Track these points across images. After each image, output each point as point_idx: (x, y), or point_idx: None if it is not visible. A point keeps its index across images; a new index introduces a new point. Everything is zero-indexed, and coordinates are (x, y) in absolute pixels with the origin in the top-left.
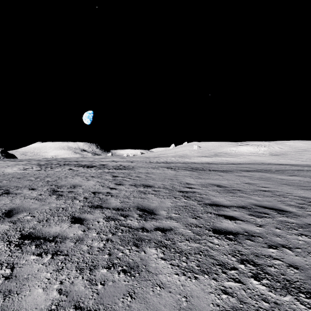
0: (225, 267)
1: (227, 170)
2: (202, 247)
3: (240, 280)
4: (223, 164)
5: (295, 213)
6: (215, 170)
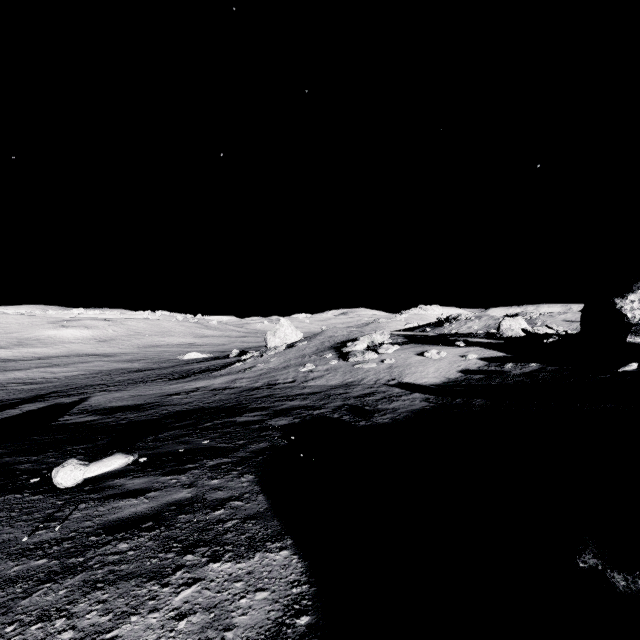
0: (6, 386)
1: (23, 368)
2: (2, 386)
3: (8, 386)
4: (26, 361)
5: (31, 380)
6: (12, 369)
